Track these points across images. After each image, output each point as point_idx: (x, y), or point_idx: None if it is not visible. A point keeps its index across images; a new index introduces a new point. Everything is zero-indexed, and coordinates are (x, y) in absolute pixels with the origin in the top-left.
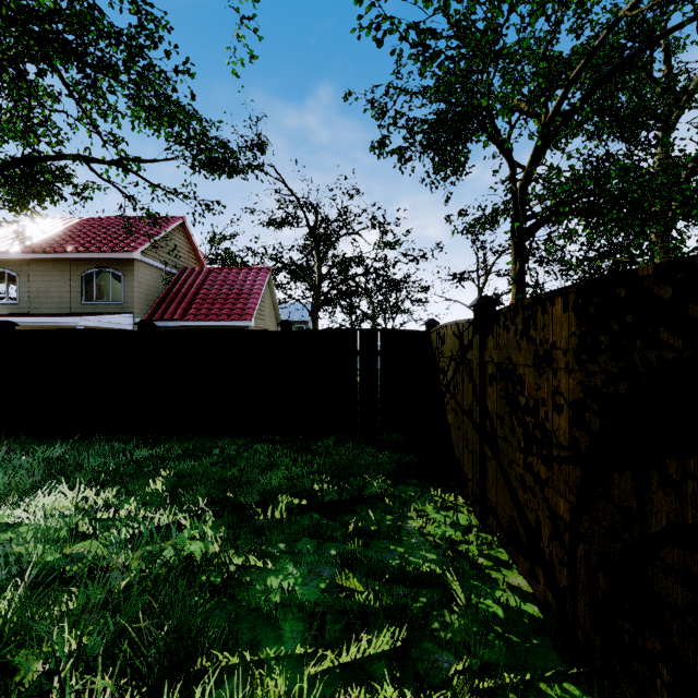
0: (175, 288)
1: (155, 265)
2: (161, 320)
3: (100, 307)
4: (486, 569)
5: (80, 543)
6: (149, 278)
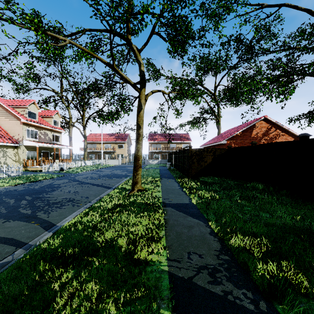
0: None
1: None
2: None
3: None
4: None
5: None
6: None
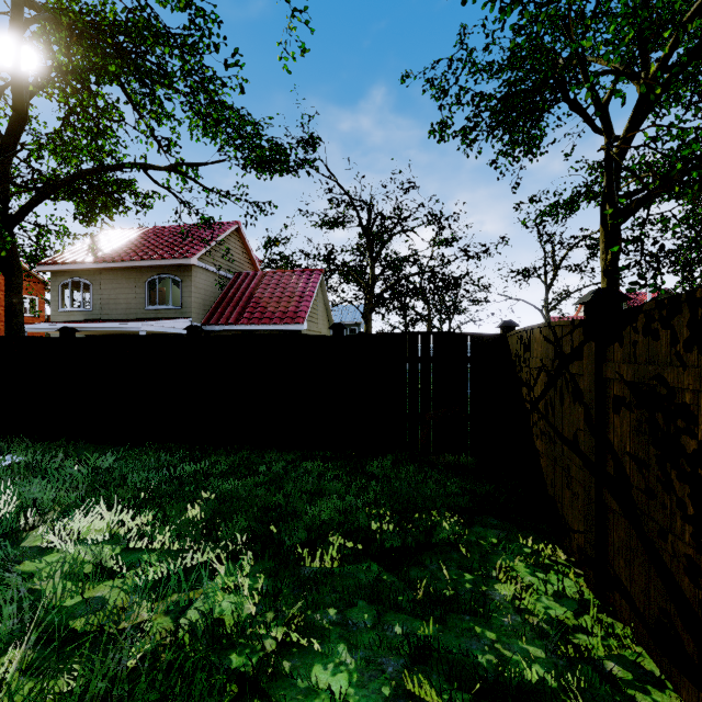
0: (230, 292)
1: (212, 270)
2: (217, 324)
3: (162, 312)
4: (626, 687)
5: (105, 583)
6: (206, 283)
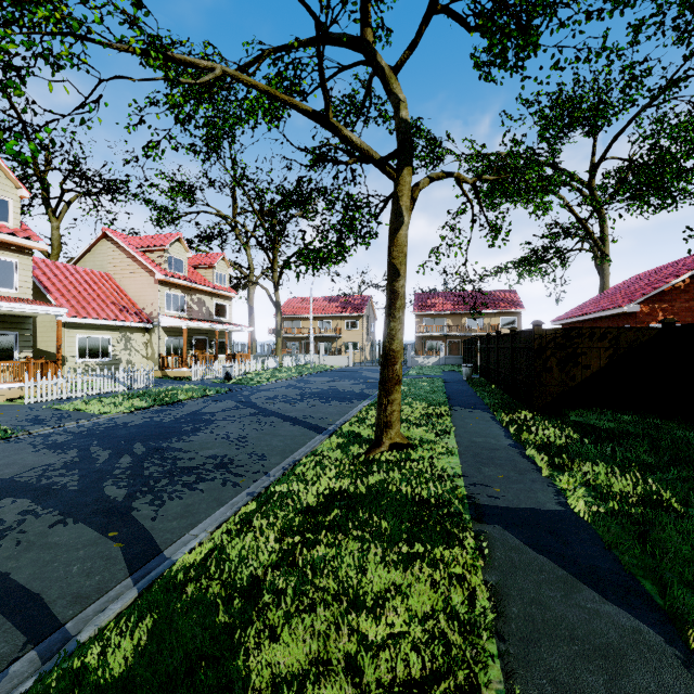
0: None
1: None
2: None
3: None
4: None
5: None
6: None
